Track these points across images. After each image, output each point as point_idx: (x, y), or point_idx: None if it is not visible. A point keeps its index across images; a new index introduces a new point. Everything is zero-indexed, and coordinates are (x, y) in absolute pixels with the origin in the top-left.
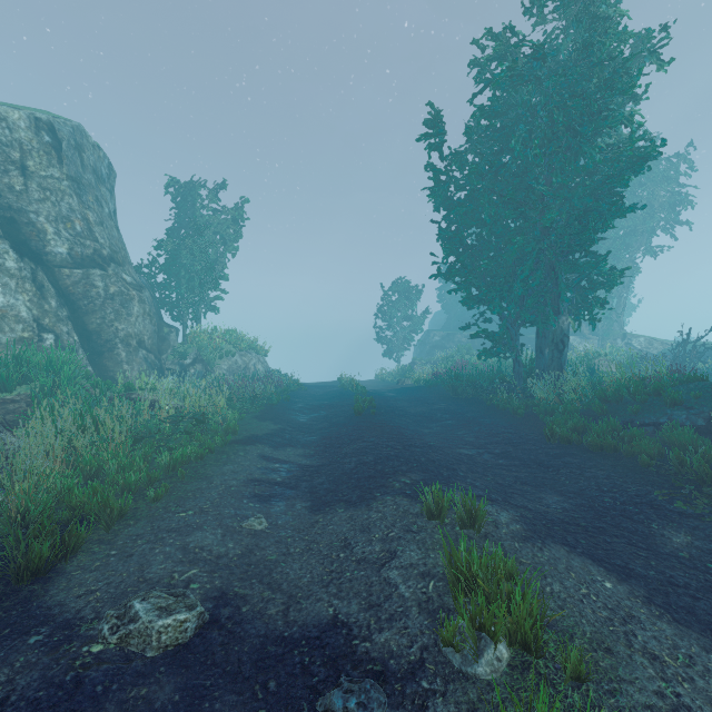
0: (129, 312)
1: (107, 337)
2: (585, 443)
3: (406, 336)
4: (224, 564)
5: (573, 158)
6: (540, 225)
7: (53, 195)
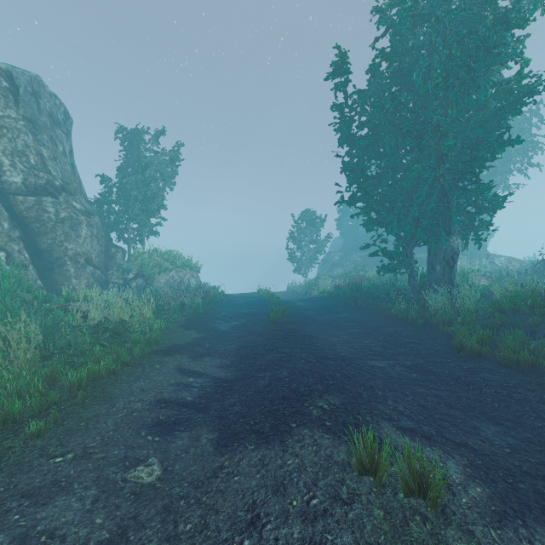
0: (78, 234)
1: (57, 255)
2: (498, 357)
3: (312, 256)
4: None
5: (467, 93)
6: (434, 155)
7: (10, 132)
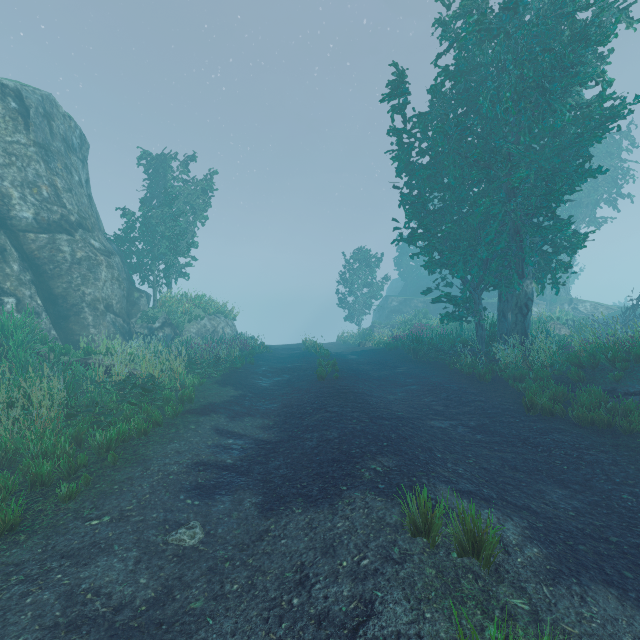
0: (96, 276)
1: (73, 301)
2: (572, 416)
3: (366, 301)
4: (122, 623)
5: (541, 117)
6: (505, 187)
7: (19, 160)
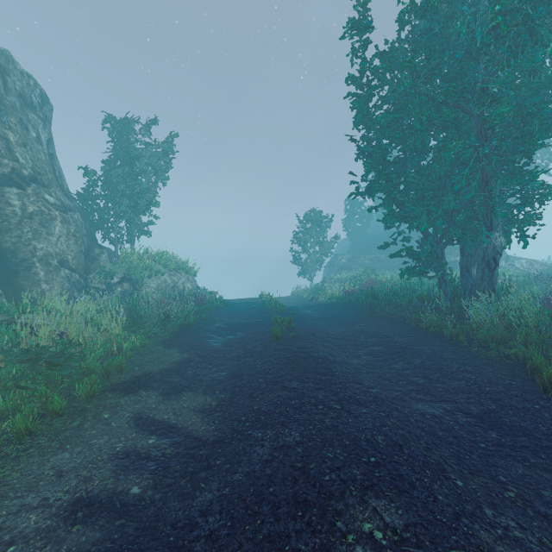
0: (50, 231)
1: (23, 256)
2: None
3: (318, 258)
4: None
5: (520, 50)
6: (475, 131)
7: None
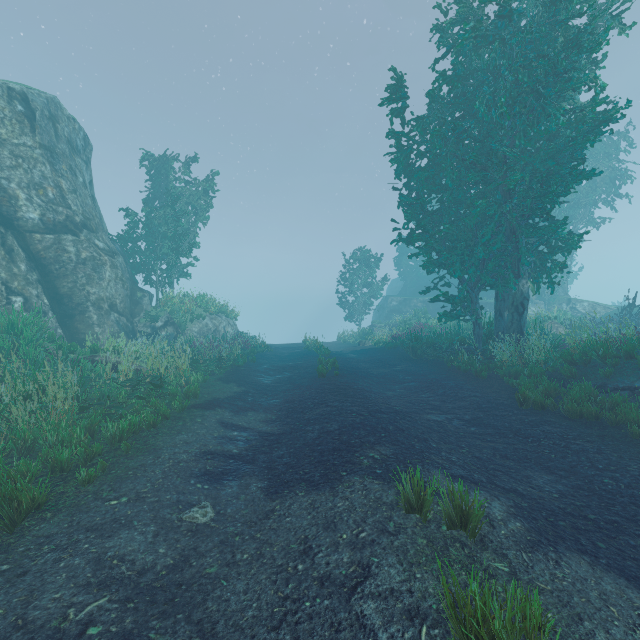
0: (101, 276)
1: (78, 301)
2: (562, 409)
3: (366, 301)
4: (146, 584)
5: (536, 121)
6: (501, 189)
7: (26, 162)
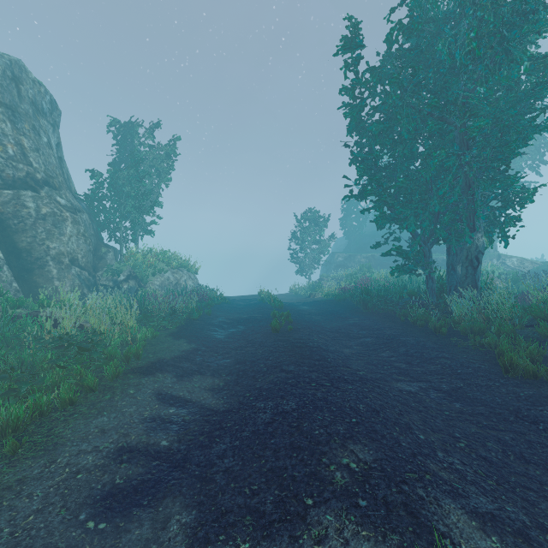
0: (62, 231)
1: (37, 255)
2: None
3: (315, 257)
4: None
5: (498, 67)
6: (458, 140)
7: None
